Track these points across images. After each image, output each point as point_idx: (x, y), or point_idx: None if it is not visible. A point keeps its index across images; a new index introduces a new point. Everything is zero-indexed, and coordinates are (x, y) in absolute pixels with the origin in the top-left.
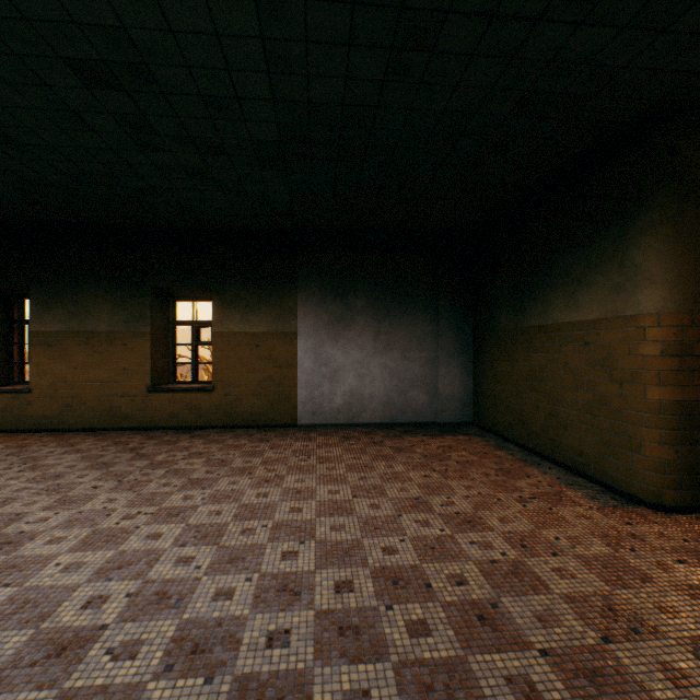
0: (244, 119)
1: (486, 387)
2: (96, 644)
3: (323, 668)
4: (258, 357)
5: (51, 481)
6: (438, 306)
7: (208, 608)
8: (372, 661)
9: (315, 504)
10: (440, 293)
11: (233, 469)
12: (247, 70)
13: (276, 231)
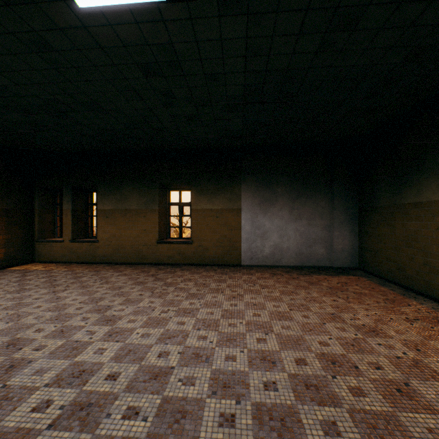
0: (225, 84)
1: (368, 244)
2: (172, 376)
3: (302, 406)
4: (218, 223)
5: (118, 290)
6: (333, 191)
7: (224, 364)
8: (332, 406)
9: (267, 313)
10: (334, 182)
11: (211, 289)
12: (233, 57)
13: (229, 147)
